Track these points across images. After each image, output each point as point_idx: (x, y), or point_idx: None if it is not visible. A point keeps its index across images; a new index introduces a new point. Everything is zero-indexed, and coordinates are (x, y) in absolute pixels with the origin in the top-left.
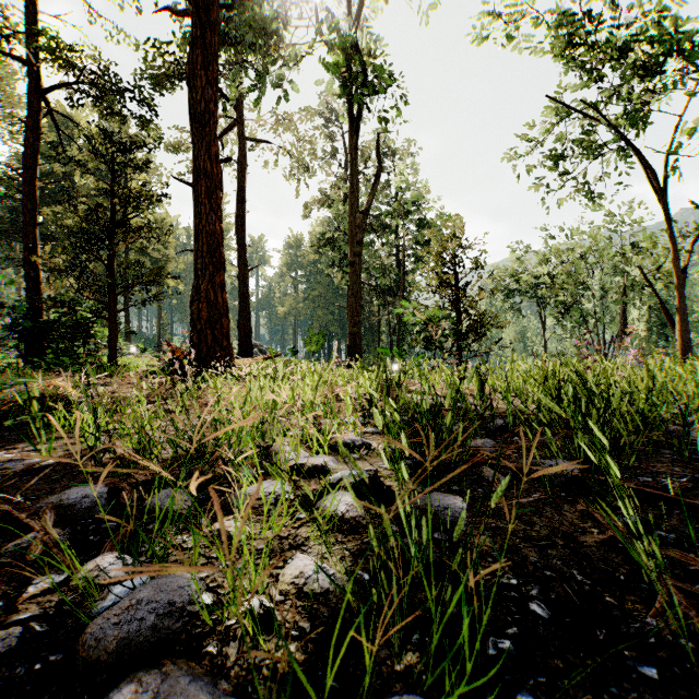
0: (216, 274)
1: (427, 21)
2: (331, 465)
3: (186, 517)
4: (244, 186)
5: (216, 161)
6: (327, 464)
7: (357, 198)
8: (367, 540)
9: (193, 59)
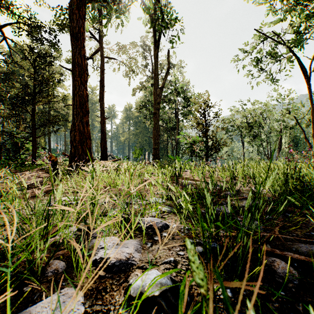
0: (84, 117)
1: None
2: (135, 257)
3: None
4: (103, 79)
5: (84, 58)
6: (131, 256)
7: (157, 81)
8: None
9: (72, 5)
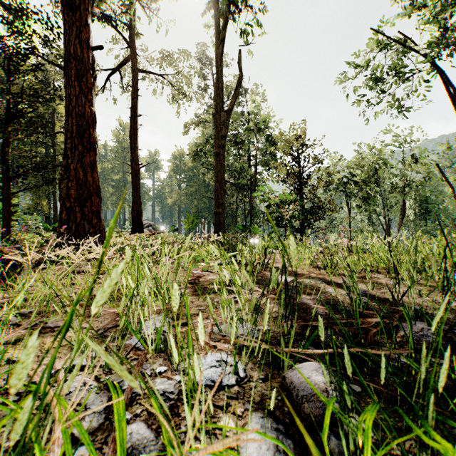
0: (86, 154)
1: None
2: None
3: None
4: (136, 104)
5: (87, 47)
6: None
7: (221, 100)
8: None
9: None
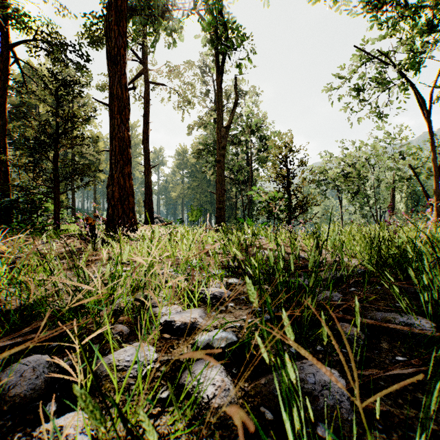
0: (125, 167)
1: (268, 3)
2: (200, 322)
3: (31, 400)
4: (148, 112)
5: (125, 89)
6: (195, 321)
7: (222, 117)
8: (238, 439)
9: (109, 18)
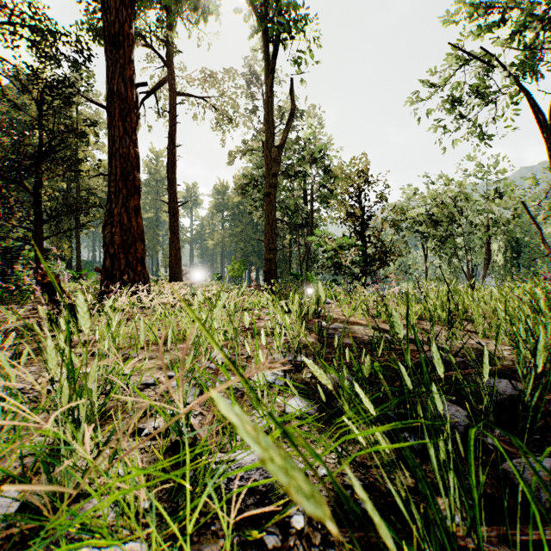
0: (130, 198)
1: None
2: None
3: None
4: (174, 133)
5: (131, 84)
6: None
7: (273, 133)
8: None
9: None
